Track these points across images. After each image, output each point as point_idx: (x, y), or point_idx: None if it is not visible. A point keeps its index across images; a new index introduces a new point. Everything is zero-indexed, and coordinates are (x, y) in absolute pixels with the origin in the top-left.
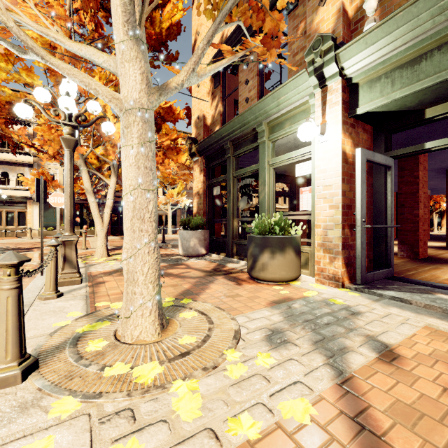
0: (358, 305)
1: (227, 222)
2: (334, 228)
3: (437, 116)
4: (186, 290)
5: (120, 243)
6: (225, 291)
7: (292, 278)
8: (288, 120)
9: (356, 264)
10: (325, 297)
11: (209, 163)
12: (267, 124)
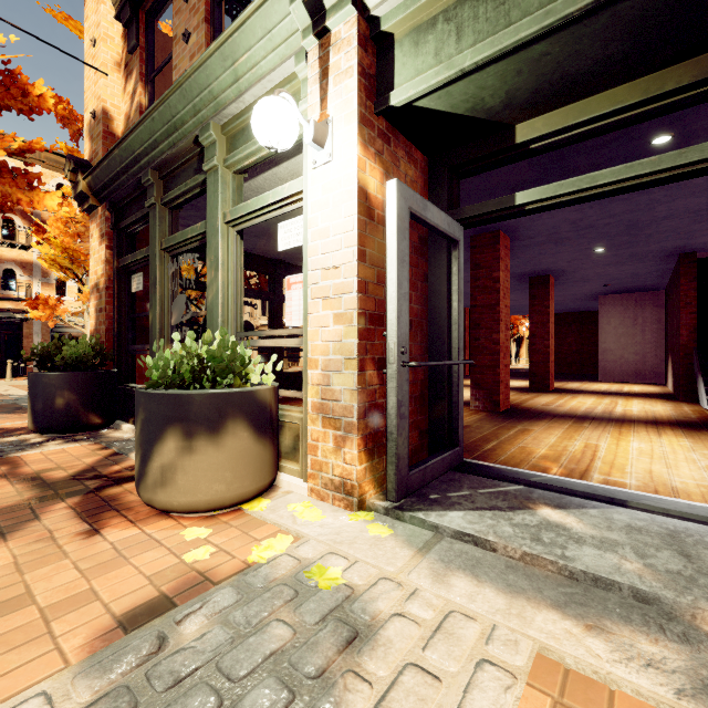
0: (377, 582)
1: (150, 352)
2: (343, 368)
3: (536, 141)
4: None
5: None
6: (3, 578)
7: (245, 495)
8: None
9: (387, 453)
10: (303, 559)
11: (121, 220)
12: (221, 129)
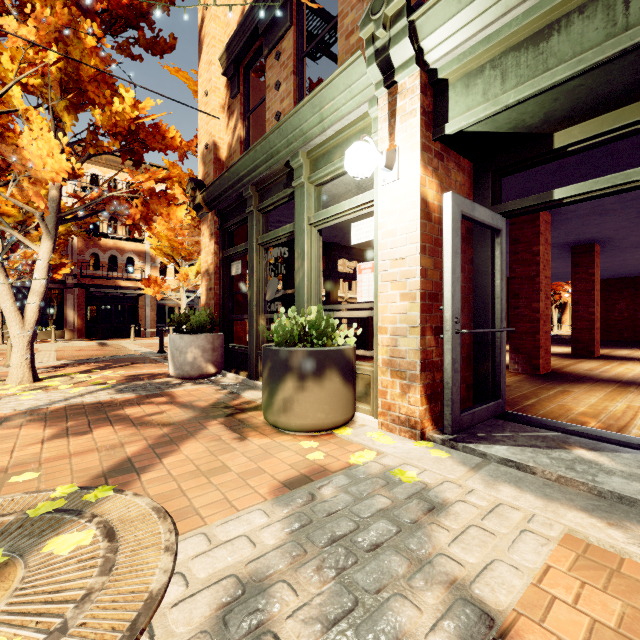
0: (443, 483)
1: (248, 320)
2: (408, 334)
3: (573, 145)
4: (126, 459)
5: (89, 354)
6: (206, 457)
7: (337, 423)
8: (339, 147)
9: (444, 398)
10: (387, 465)
11: (225, 222)
12: (306, 154)
